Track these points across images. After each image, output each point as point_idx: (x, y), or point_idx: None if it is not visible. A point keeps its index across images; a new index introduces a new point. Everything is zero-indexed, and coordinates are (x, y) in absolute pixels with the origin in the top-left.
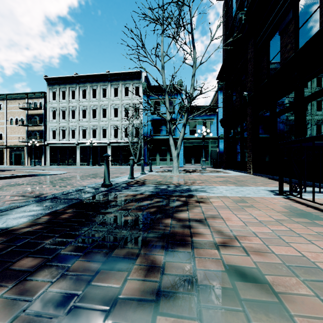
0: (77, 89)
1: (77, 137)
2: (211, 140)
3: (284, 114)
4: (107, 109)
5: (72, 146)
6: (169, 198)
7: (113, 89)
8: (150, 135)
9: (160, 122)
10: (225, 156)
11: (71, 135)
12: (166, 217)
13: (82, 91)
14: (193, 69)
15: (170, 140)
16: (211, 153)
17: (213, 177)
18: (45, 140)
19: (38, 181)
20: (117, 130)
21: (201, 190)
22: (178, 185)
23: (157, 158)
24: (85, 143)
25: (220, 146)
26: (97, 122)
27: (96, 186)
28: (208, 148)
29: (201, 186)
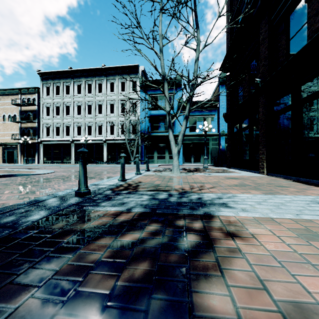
0: (72, 84)
1: (72, 133)
2: (212, 137)
3: (314, 100)
4: (103, 105)
5: (66, 143)
6: (173, 221)
7: (109, 83)
8: (148, 132)
9: (158, 119)
10: (229, 154)
11: (65, 131)
12: (175, 315)
13: (76, 86)
14: (196, 53)
15: (169, 135)
16: (211, 150)
17: (222, 179)
18: (39, 137)
19: (9, 183)
20: (114, 127)
21: (220, 203)
22: (184, 193)
23: (155, 156)
24: (80, 140)
25: (221, 143)
26: (93, 118)
27: (68, 195)
28: (208, 145)
29: (215, 194)
